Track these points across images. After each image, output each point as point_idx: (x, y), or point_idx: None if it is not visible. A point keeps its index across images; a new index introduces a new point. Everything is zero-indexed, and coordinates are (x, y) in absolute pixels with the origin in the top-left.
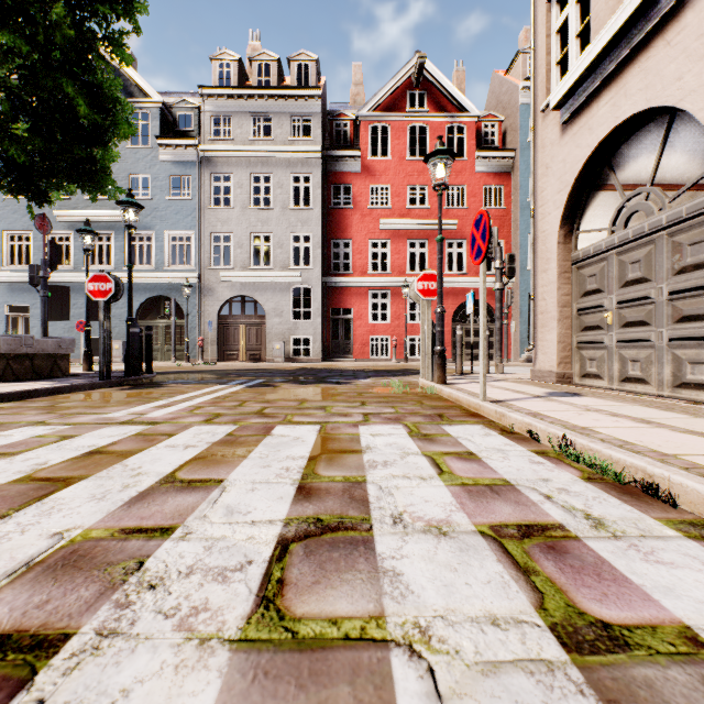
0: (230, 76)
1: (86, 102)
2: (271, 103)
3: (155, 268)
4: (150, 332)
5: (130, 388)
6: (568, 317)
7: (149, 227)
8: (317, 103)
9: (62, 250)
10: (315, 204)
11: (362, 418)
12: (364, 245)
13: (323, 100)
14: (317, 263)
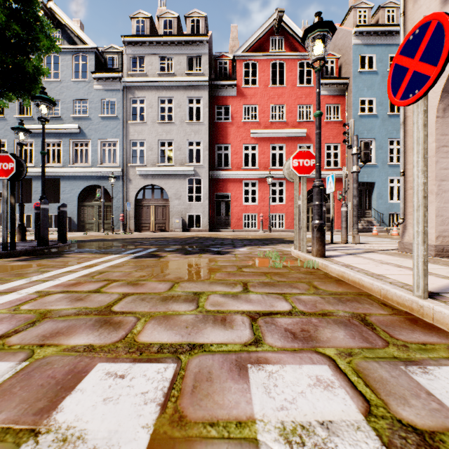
0: (144, 29)
1: (3, 11)
2: (172, 47)
3: (91, 165)
4: (64, 209)
5: (25, 259)
6: (446, 190)
7: (86, 136)
8: (205, 47)
9: (31, 154)
10: (204, 118)
11: (249, 332)
12: (239, 148)
13: (210, 46)
14: (205, 161)
